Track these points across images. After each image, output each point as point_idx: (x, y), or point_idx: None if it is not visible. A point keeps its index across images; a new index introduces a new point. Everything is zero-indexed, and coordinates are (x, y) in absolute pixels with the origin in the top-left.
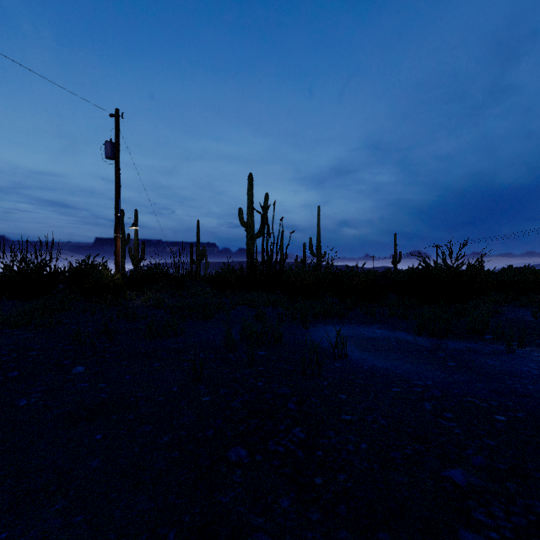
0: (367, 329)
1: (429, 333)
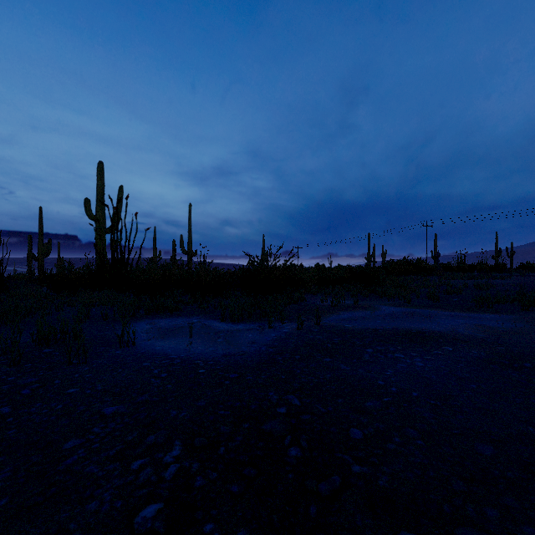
0: (187, 320)
1: (230, 319)
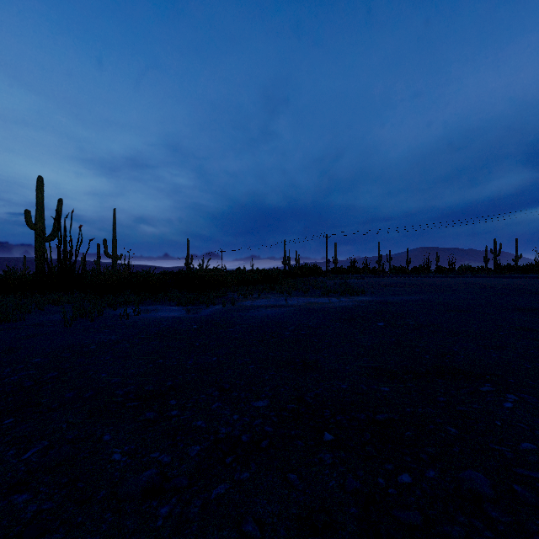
0: (153, 307)
1: (183, 305)
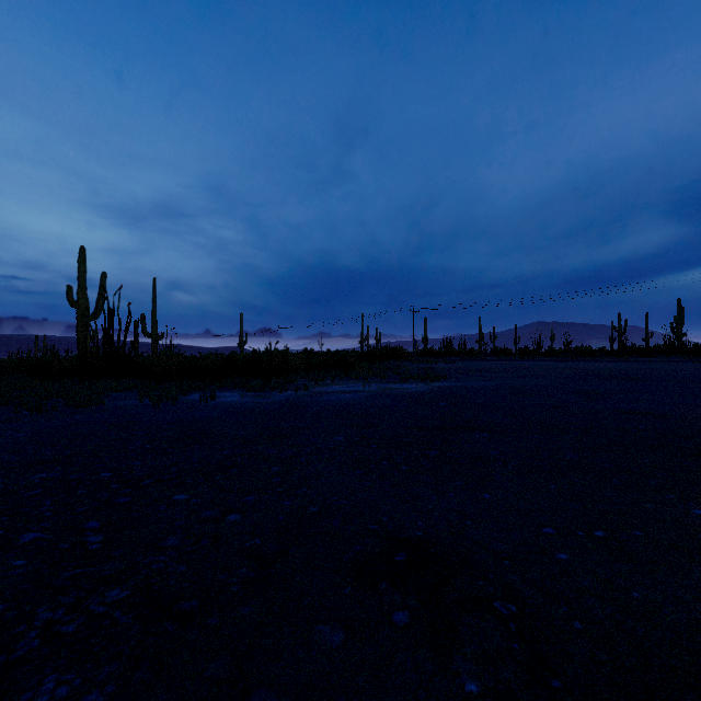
0: (222, 393)
1: (253, 391)
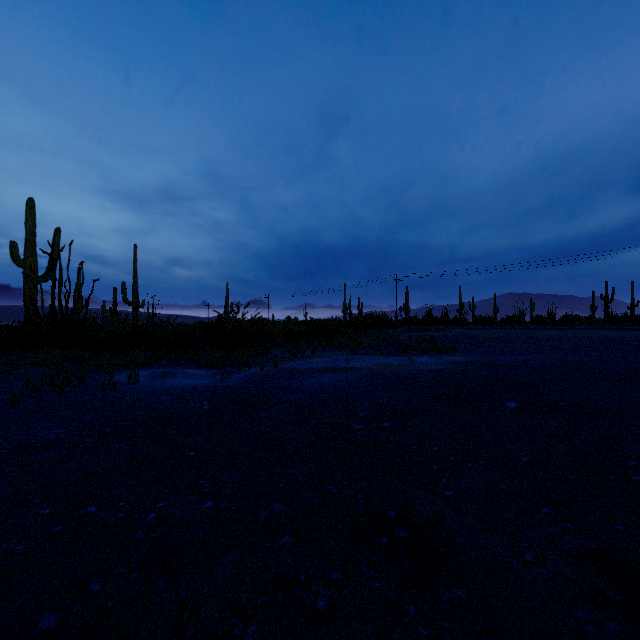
0: (165, 370)
1: (206, 367)
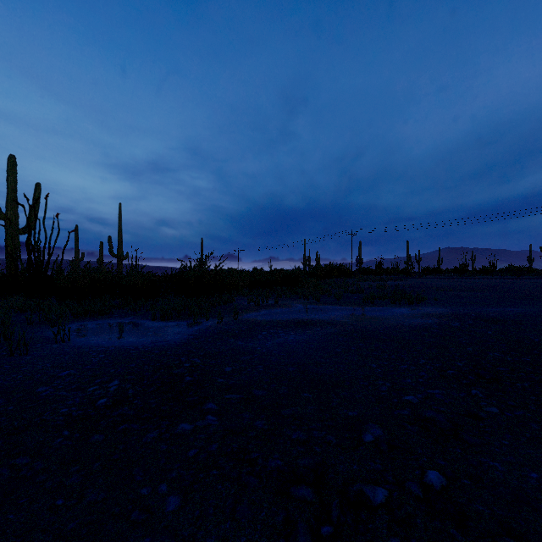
0: (118, 321)
1: (160, 318)
